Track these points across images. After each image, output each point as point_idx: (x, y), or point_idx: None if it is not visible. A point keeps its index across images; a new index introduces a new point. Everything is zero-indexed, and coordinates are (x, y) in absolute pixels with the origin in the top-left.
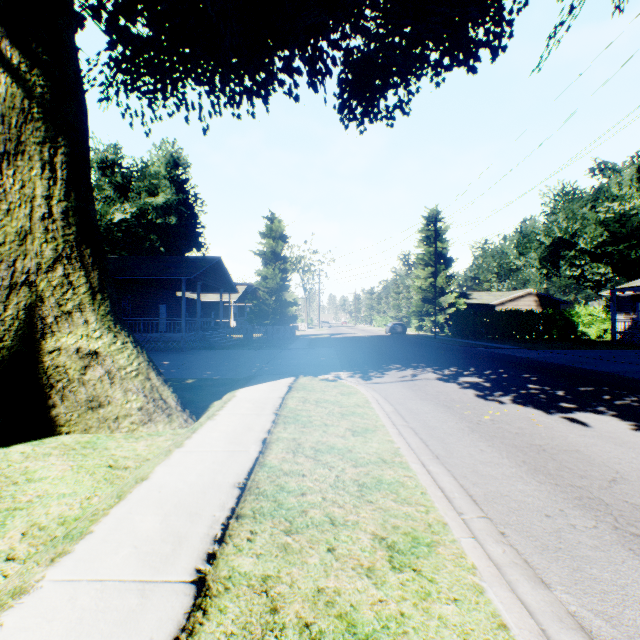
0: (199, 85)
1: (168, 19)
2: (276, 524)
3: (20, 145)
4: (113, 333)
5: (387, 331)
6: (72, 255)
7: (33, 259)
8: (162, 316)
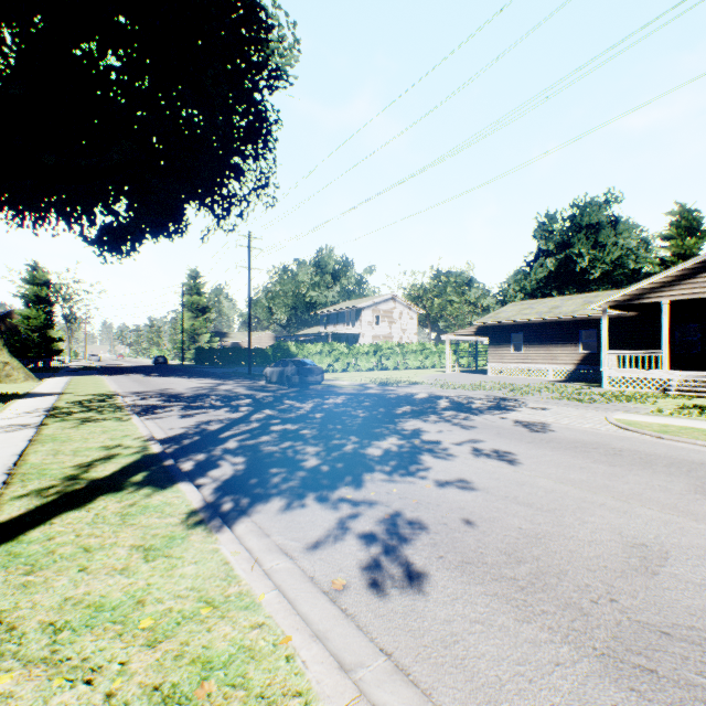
0: None
1: None
2: (77, 382)
3: None
4: (12, 357)
5: (153, 362)
6: None
7: None
8: None
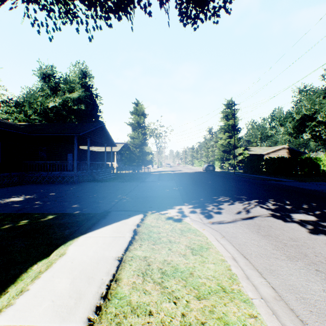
0: (83, 3)
1: None
2: None
3: None
4: None
5: (203, 169)
6: None
7: None
8: (69, 160)
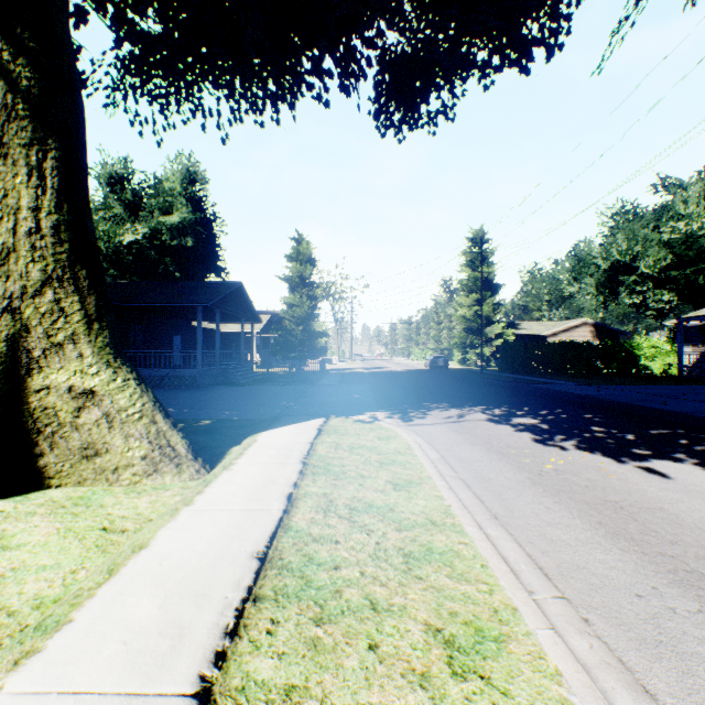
0: (217, 89)
1: (181, 12)
2: (303, 610)
3: (2, 147)
4: (112, 368)
5: (427, 365)
6: (64, 277)
7: (17, 281)
8: (176, 348)
